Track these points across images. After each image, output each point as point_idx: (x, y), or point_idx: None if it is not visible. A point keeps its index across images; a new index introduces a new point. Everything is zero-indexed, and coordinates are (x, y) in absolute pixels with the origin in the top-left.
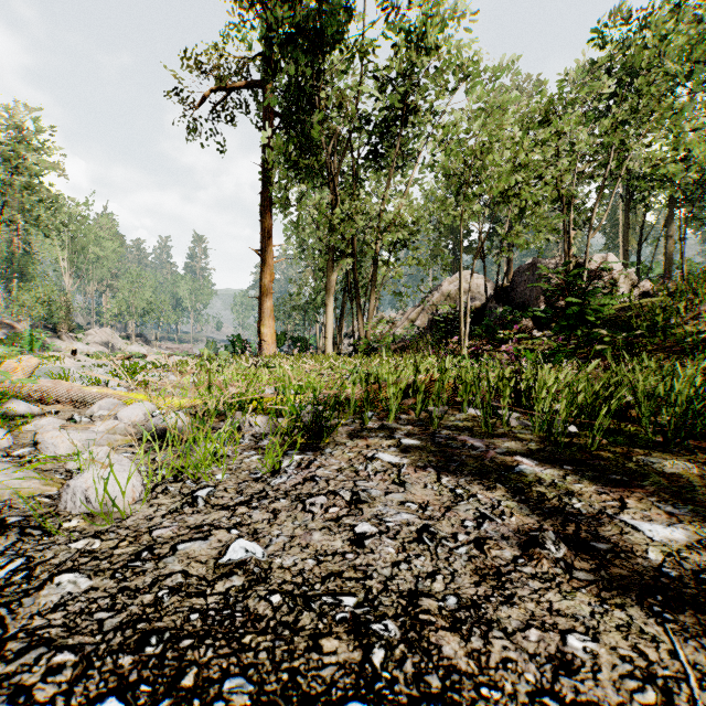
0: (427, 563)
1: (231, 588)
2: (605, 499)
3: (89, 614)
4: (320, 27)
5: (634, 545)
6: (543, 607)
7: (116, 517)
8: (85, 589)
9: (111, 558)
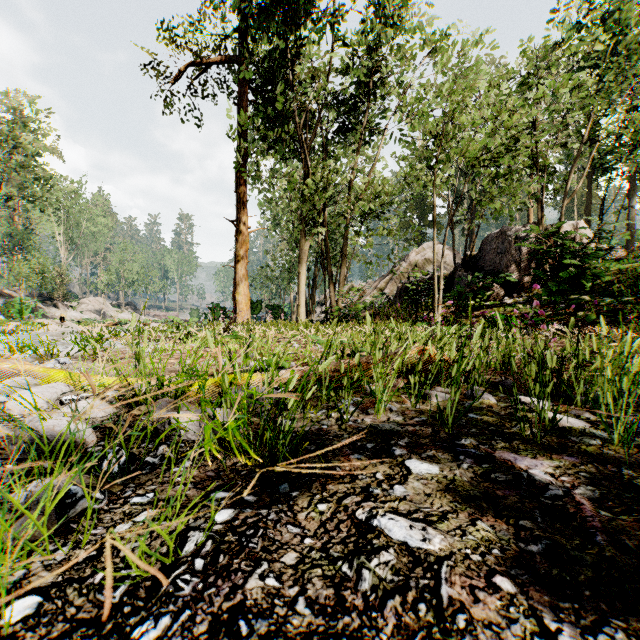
0: None
1: None
2: None
3: None
4: None
5: None
6: None
7: None
8: None
9: None
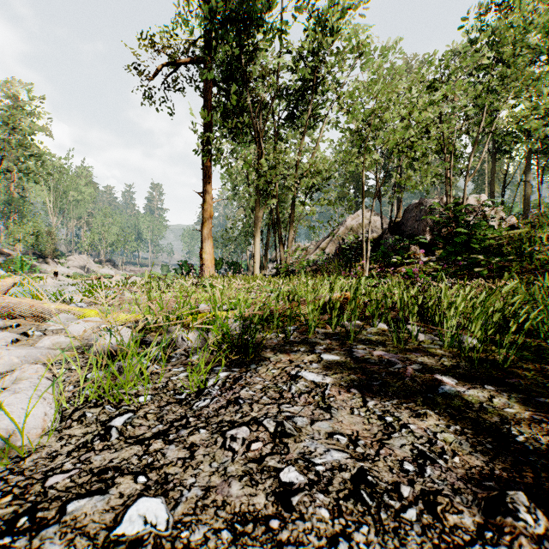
0: (371, 537)
1: None
2: (546, 429)
3: None
4: (249, 12)
5: None
6: None
7: (16, 456)
8: None
9: None
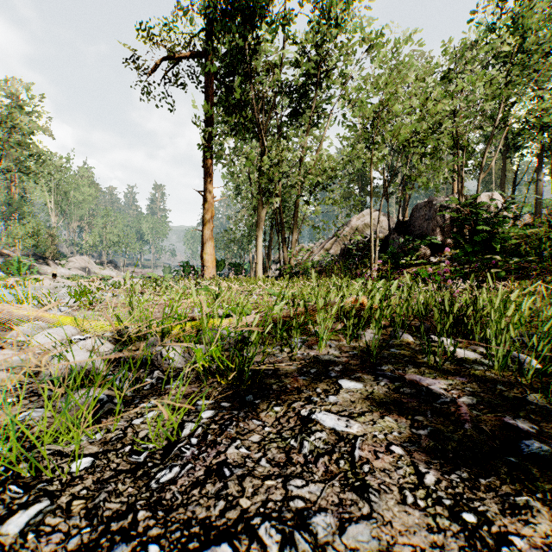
0: None
1: None
2: None
3: None
4: (251, 2)
5: None
6: None
7: None
8: None
9: None
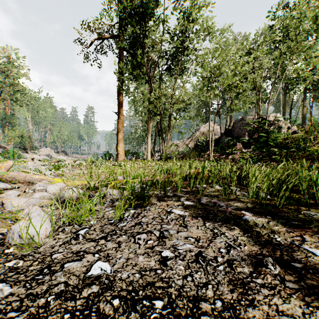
0: (202, 276)
1: (91, 294)
2: (292, 235)
3: (5, 313)
4: (144, 9)
5: (315, 265)
6: (273, 308)
7: (35, 246)
8: (7, 295)
9: (27, 273)
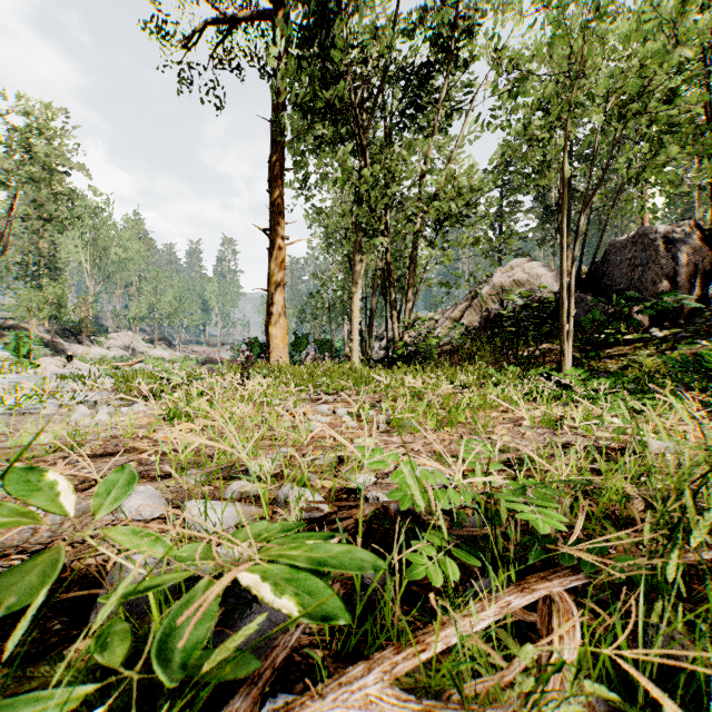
0: None
1: None
2: None
3: None
4: None
5: None
6: None
7: None
8: None
9: None
